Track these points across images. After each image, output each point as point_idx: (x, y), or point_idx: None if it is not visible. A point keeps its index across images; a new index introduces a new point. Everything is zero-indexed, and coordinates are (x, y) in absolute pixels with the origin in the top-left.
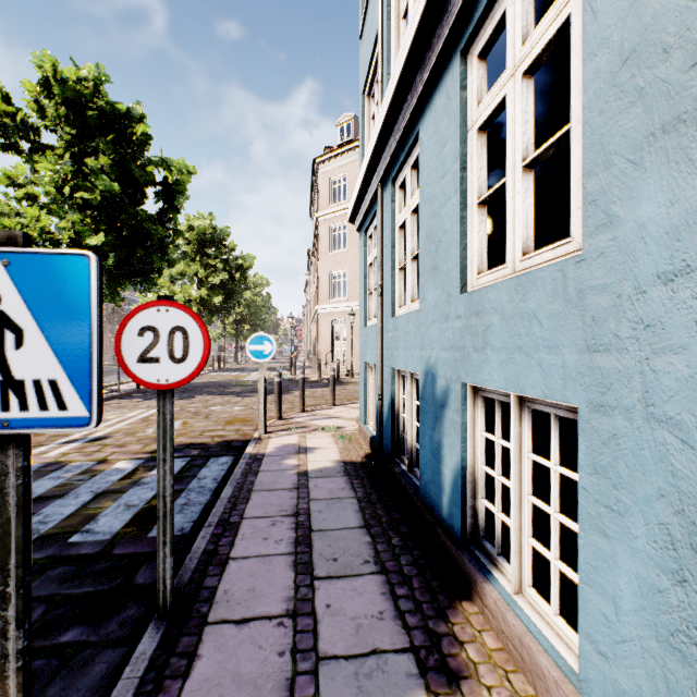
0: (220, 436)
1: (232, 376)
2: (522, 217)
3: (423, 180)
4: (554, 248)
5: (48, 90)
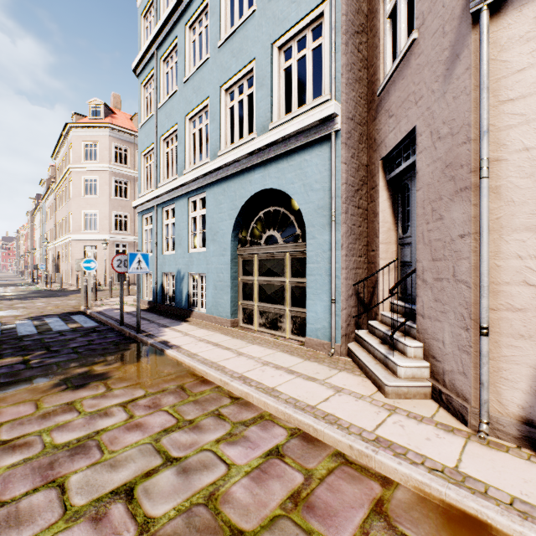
0: (57, 312)
1: None
2: (200, 241)
3: (176, 218)
4: (204, 249)
5: None
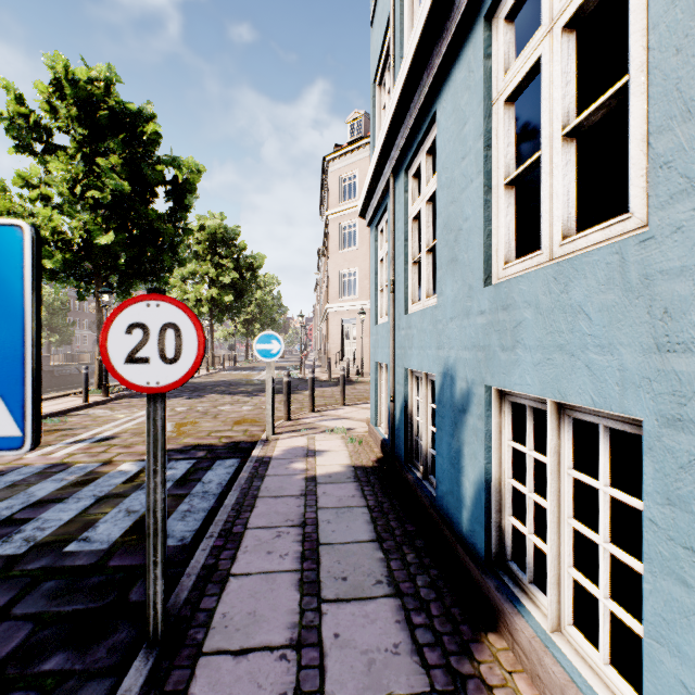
0: (227, 437)
1: (242, 375)
2: (561, 194)
3: (440, 164)
4: (606, 228)
5: (60, 91)
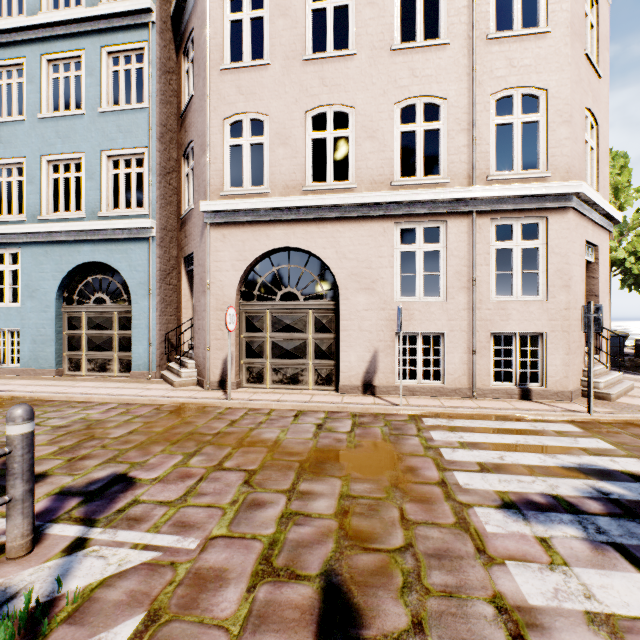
0: None
1: None
2: (9, 296)
3: None
4: (17, 304)
5: None
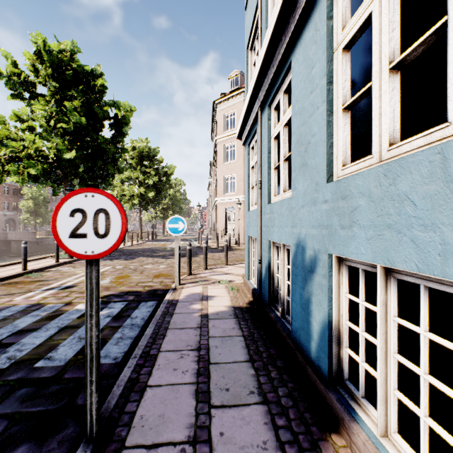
0: (149, 286)
1: (160, 244)
2: (389, 112)
3: (294, 98)
4: (427, 135)
5: (40, 58)
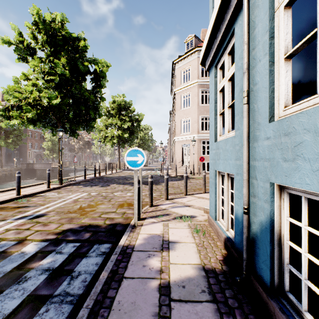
0: (110, 218)
1: (132, 173)
2: None
3: None
4: None
5: (37, 27)
